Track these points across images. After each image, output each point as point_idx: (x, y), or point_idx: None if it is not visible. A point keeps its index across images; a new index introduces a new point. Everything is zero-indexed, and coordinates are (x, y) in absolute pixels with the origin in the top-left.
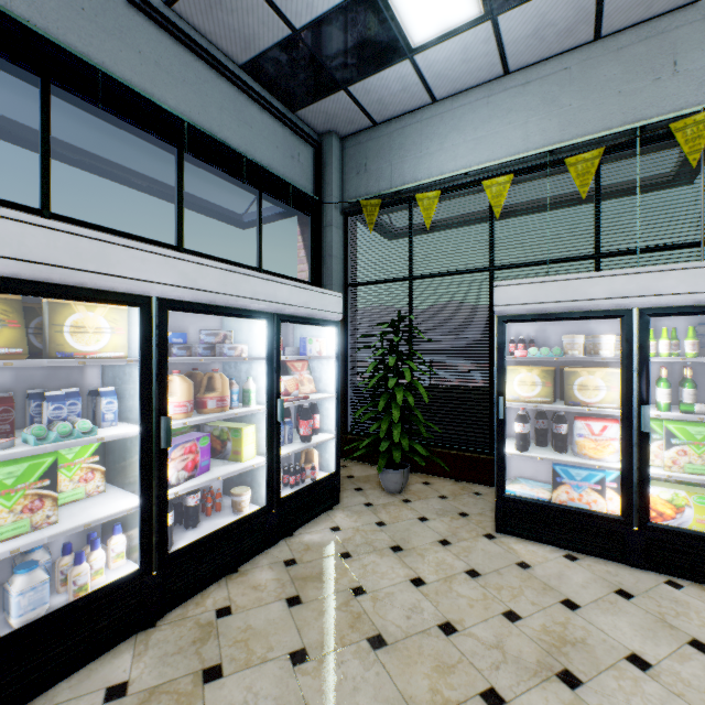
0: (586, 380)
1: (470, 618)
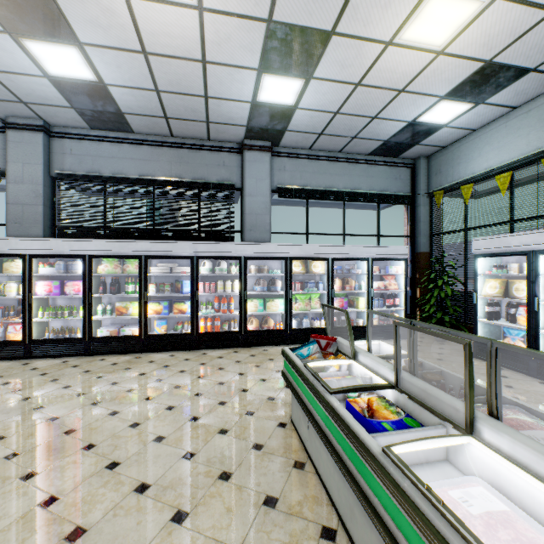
0: (518, 286)
1: None
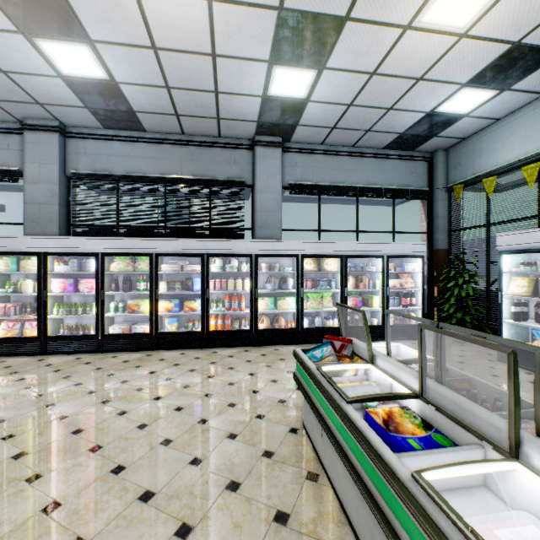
0: None
1: None
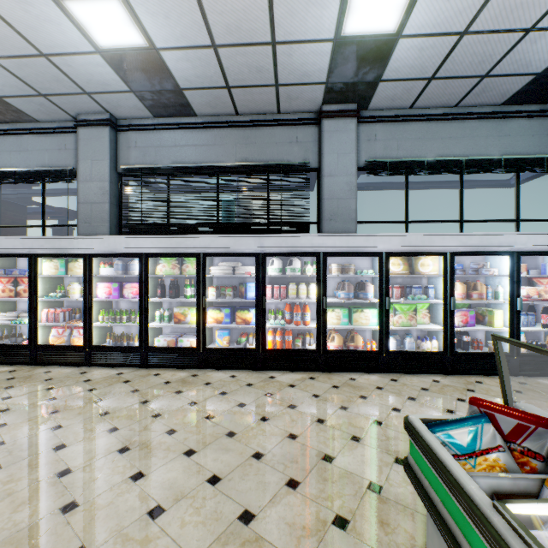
0: None
1: None
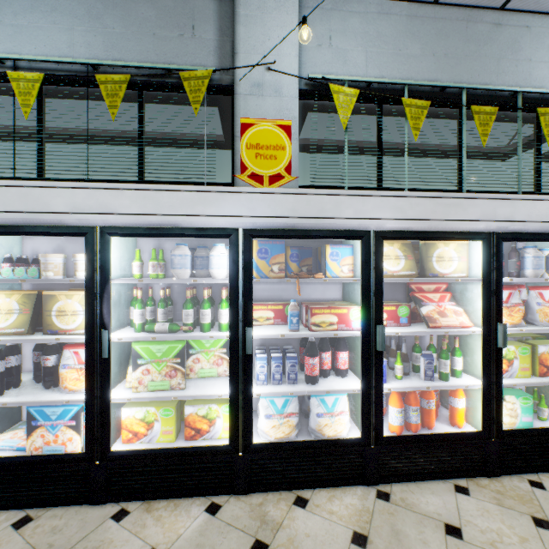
0: (65, 305)
1: None
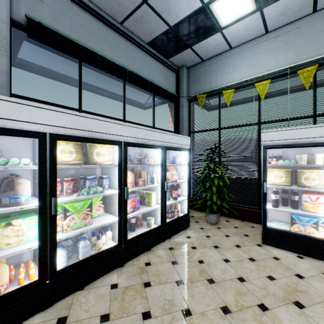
0: (308, 175)
1: (251, 277)
